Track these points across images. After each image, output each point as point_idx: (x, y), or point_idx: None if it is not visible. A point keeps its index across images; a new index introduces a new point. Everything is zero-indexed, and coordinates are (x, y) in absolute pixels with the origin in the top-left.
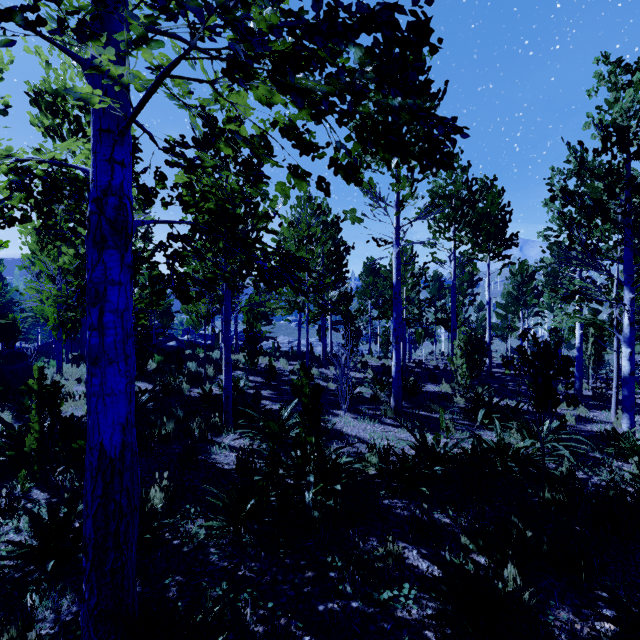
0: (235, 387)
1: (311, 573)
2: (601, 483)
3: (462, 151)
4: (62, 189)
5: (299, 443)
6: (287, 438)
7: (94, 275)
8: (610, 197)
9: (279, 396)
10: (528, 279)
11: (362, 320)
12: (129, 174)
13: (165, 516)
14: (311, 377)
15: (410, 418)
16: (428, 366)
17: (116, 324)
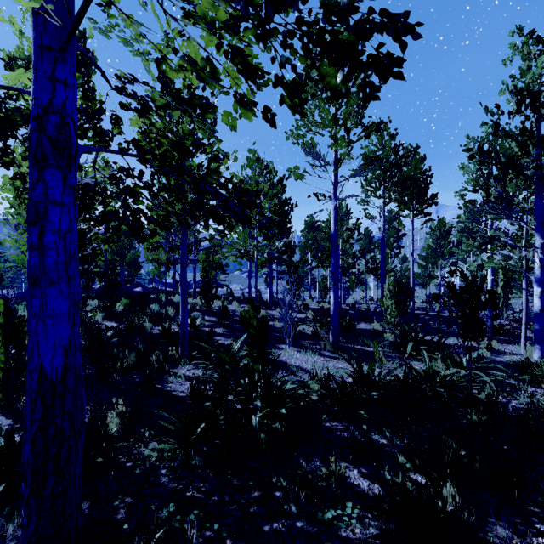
0: (192, 325)
1: (257, 493)
2: (519, 406)
3: (390, 121)
4: (18, 126)
5: (247, 371)
6: (237, 369)
7: (34, 194)
8: (524, 153)
9: (231, 333)
10: (445, 234)
11: (303, 270)
12: (73, 95)
13: (120, 440)
14: (258, 310)
15: (346, 351)
16: (360, 309)
17: (58, 245)
